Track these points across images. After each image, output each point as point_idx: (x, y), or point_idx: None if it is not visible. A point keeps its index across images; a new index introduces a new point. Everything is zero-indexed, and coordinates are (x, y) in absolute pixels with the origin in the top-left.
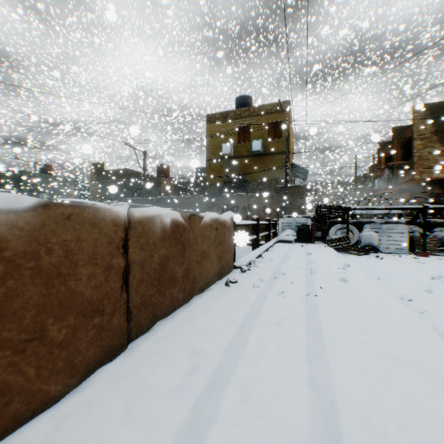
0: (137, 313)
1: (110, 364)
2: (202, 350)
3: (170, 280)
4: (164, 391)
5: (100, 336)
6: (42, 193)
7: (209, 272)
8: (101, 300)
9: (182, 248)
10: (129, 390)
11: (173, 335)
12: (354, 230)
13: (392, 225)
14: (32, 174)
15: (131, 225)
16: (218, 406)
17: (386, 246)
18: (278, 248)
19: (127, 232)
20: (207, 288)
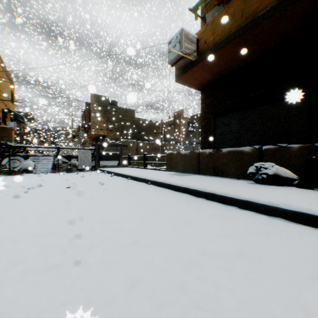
0: None
1: None
2: None
3: None
4: None
5: None
6: None
7: None
8: None
9: None
10: None
11: None
12: (23, 160)
13: (46, 157)
14: None
15: None
16: None
17: (40, 169)
18: None
19: None
20: None
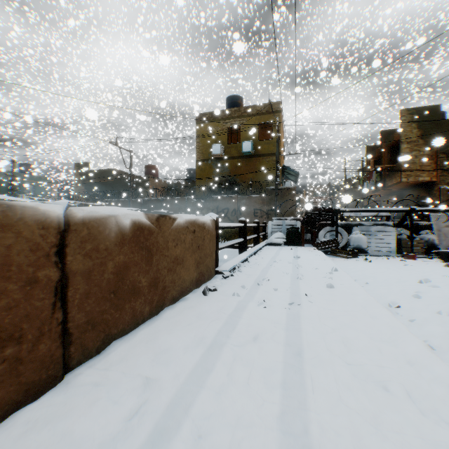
0: (81, 335)
1: (32, 405)
2: (156, 380)
3: (131, 292)
4: (90, 446)
5: (16, 370)
6: (22, 193)
7: (185, 279)
8: (18, 323)
9: (148, 253)
10: (44, 446)
11: (126, 359)
12: (343, 233)
13: (380, 227)
14: (10, 173)
15: (71, 227)
16: None
17: (375, 249)
18: (266, 252)
19: (65, 236)
20: (182, 297)
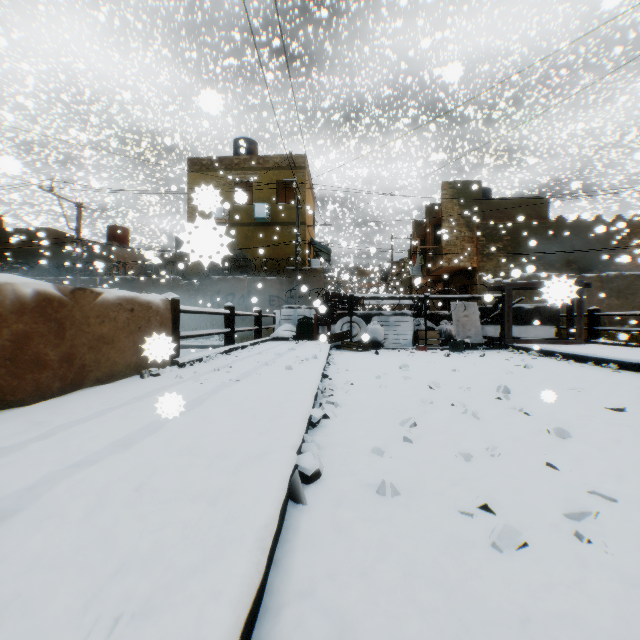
0: None
1: None
2: (49, 421)
3: (36, 363)
4: None
5: None
6: None
7: (118, 362)
8: None
9: (60, 327)
10: None
11: (23, 416)
12: (362, 324)
13: (399, 317)
14: None
15: None
16: (28, 446)
17: (392, 341)
18: (262, 346)
19: None
20: (113, 381)
